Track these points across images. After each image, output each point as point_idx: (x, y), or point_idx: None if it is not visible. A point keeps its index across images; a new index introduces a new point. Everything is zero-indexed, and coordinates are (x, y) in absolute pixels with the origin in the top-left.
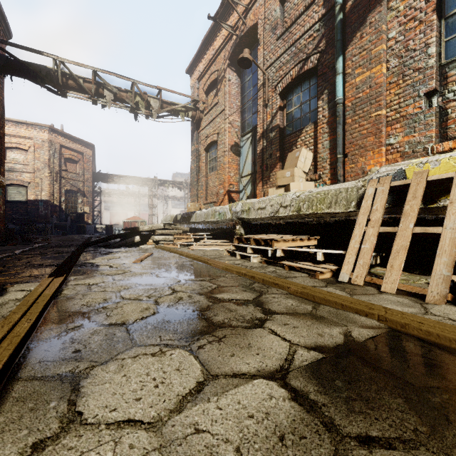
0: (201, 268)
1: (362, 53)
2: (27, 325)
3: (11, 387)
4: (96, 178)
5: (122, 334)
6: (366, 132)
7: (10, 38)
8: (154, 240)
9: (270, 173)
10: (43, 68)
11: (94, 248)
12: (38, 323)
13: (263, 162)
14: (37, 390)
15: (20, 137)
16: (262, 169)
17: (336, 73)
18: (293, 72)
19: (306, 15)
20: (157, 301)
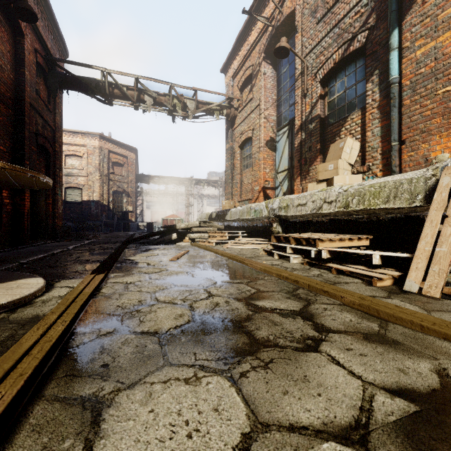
0: (237, 268)
1: (424, 20)
2: (61, 328)
3: (30, 409)
4: (139, 179)
5: (154, 347)
6: (430, 113)
7: (67, 57)
8: (190, 238)
9: (309, 167)
10: (93, 80)
11: (135, 244)
12: (72, 326)
13: (301, 155)
14: (56, 416)
15: (76, 145)
16: (300, 163)
17: (390, 49)
18: (336, 55)
19: None
20: (192, 305)
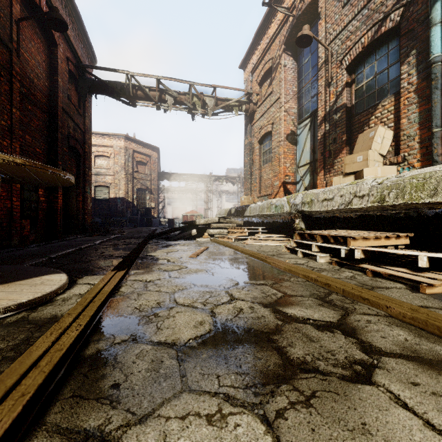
0: (259, 267)
1: None
2: (75, 333)
3: None
4: (161, 177)
5: (171, 363)
6: None
7: (95, 63)
8: (210, 233)
9: (334, 160)
10: (118, 83)
11: (157, 240)
12: (87, 330)
13: (325, 148)
14: None
15: (104, 146)
16: (324, 156)
17: (431, 25)
18: (364, 39)
19: None
20: (213, 311)
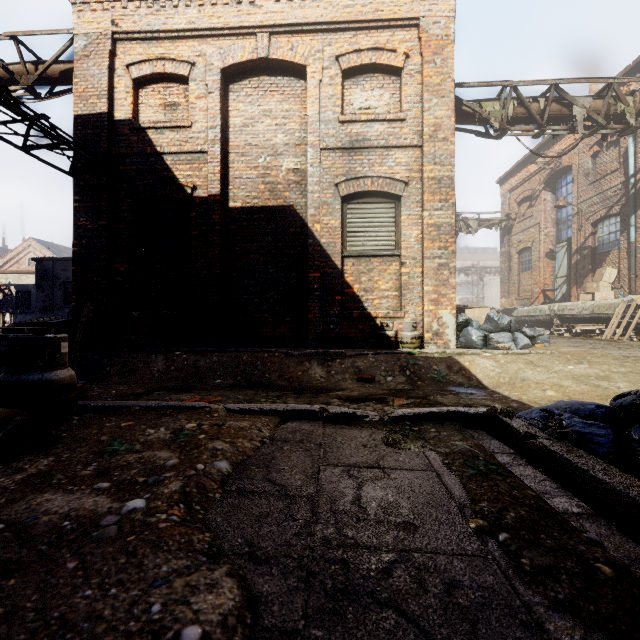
0: None
1: None
2: None
3: None
4: None
5: None
6: None
7: None
8: None
9: (583, 280)
10: None
11: None
12: None
13: (577, 271)
14: None
15: None
16: (576, 276)
17: (630, 225)
18: (601, 212)
19: (611, 176)
20: None
